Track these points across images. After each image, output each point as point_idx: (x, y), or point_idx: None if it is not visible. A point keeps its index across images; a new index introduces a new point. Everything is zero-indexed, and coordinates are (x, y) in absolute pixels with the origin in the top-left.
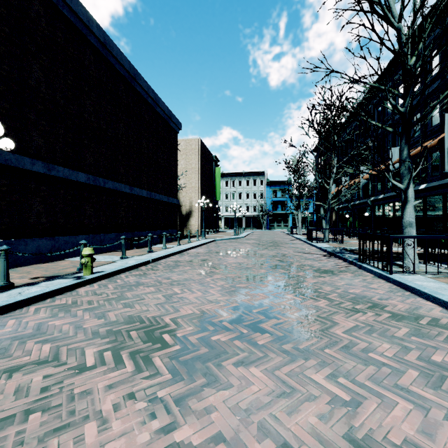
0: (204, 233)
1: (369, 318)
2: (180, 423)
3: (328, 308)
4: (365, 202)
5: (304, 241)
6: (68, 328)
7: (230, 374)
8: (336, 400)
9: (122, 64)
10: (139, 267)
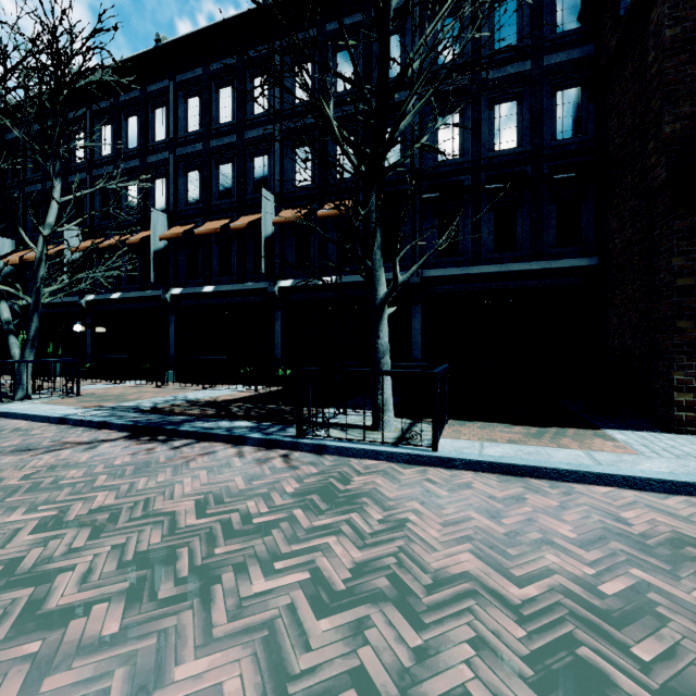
0: None
1: None
2: None
3: None
4: (69, 303)
5: None
6: None
7: None
8: None
9: None
10: None
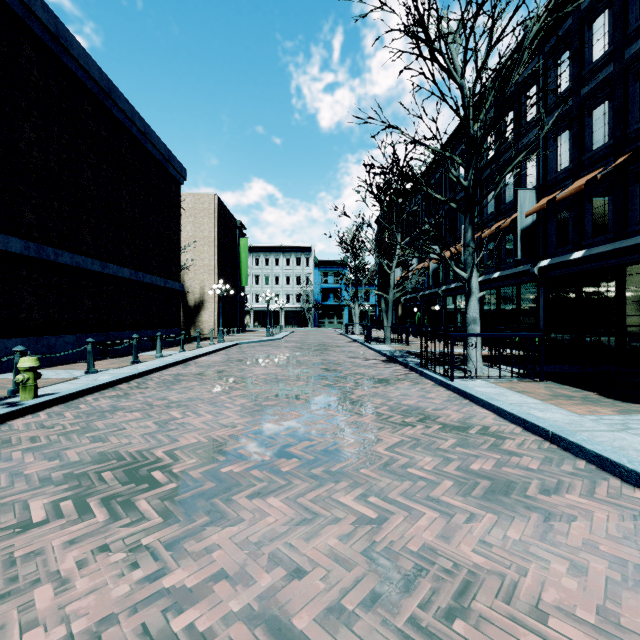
0: (221, 333)
1: (417, 431)
2: (171, 568)
3: (374, 423)
4: (435, 292)
5: (361, 342)
6: None
7: (242, 508)
8: (362, 519)
9: (87, 70)
10: (117, 385)
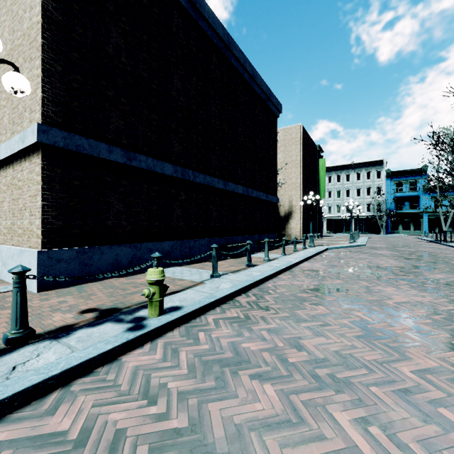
0: (311, 239)
1: None
2: None
3: None
4: None
5: None
6: None
7: None
8: None
9: (214, 29)
10: (236, 297)
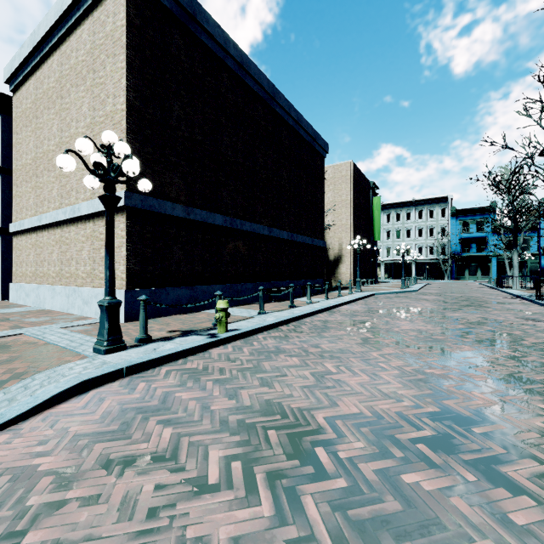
0: (358, 284)
1: None
2: None
3: None
4: None
5: (530, 299)
6: (194, 407)
7: None
8: None
9: (260, 83)
10: (279, 327)
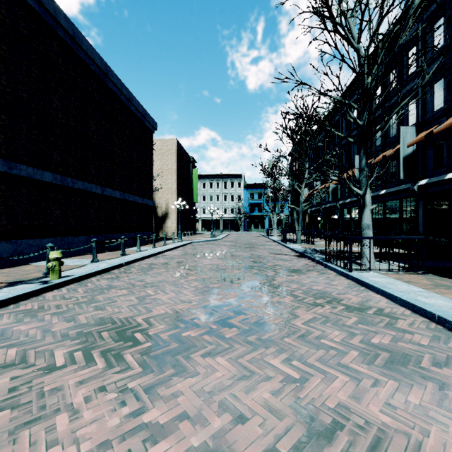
0: (180, 235)
1: (326, 310)
2: (148, 407)
3: (292, 303)
4: (334, 205)
5: (279, 242)
6: (36, 332)
7: (198, 364)
8: (288, 378)
9: (92, 59)
10: (111, 271)
